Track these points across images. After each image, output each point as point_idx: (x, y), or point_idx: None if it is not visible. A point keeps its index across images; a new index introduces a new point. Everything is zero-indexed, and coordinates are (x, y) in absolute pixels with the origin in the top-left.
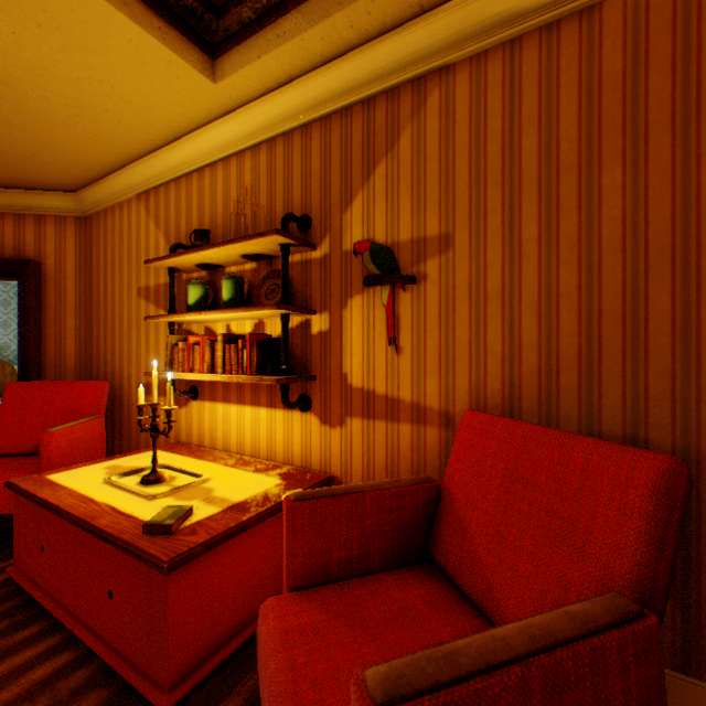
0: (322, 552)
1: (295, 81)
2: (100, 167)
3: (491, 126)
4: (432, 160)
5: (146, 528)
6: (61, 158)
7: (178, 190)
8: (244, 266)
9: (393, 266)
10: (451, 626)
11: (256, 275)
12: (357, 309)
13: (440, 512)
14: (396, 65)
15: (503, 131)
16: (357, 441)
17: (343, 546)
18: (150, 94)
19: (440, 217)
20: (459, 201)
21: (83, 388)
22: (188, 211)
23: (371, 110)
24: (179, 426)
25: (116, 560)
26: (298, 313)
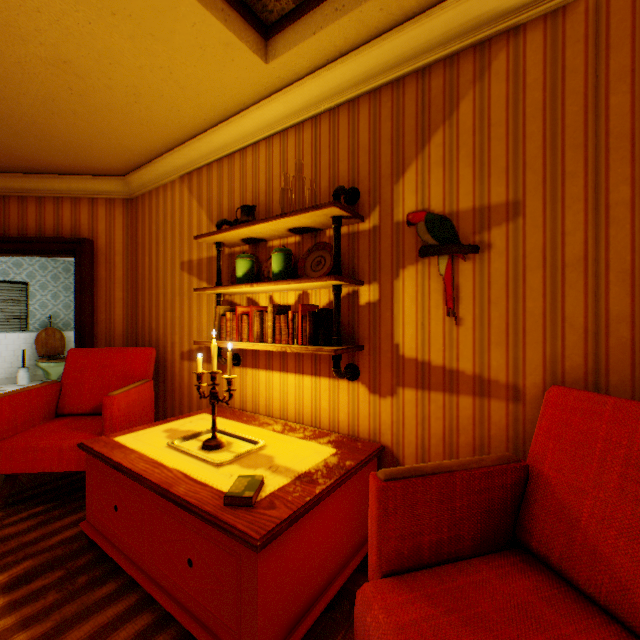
0: (413, 534)
1: (344, 56)
2: (148, 152)
3: (570, 85)
4: (498, 125)
5: (226, 500)
6: (115, 144)
7: (220, 170)
8: (287, 239)
9: (451, 236)
10: (585, 633)
11: (299, 248)
12: (410, 280)
13: (530, 494)
14: (457, 31)
15: (585, 90)
16: (410, 412)
17: (433, 529)
18: (204, 78)
19: (507, 184)
20: (530, 166)
21: (133, 354)
22: (229, 189)
23: (425, 80)
24: (221, 390)
25: (196, 530)
26: (348, 284)
